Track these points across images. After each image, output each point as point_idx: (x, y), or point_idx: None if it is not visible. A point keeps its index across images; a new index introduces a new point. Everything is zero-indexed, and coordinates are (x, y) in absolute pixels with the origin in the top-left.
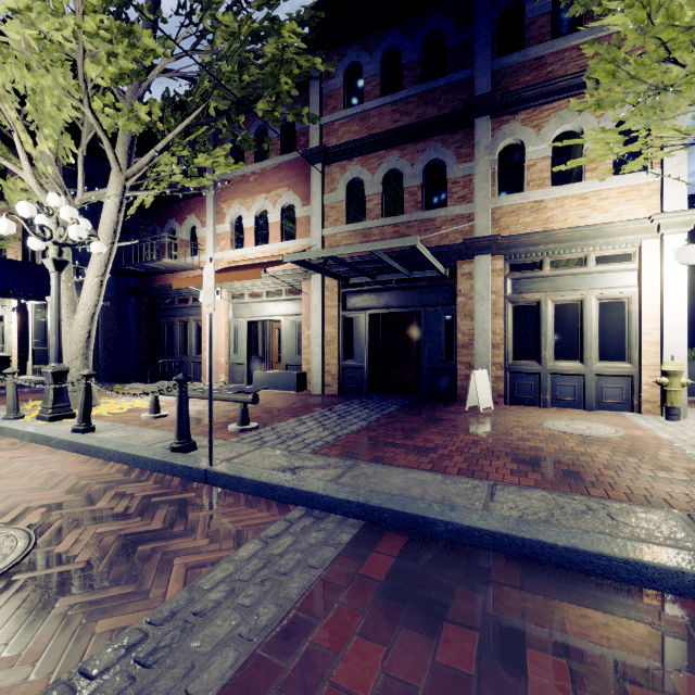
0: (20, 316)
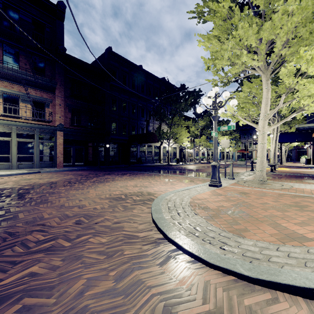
0: (312, 146)
